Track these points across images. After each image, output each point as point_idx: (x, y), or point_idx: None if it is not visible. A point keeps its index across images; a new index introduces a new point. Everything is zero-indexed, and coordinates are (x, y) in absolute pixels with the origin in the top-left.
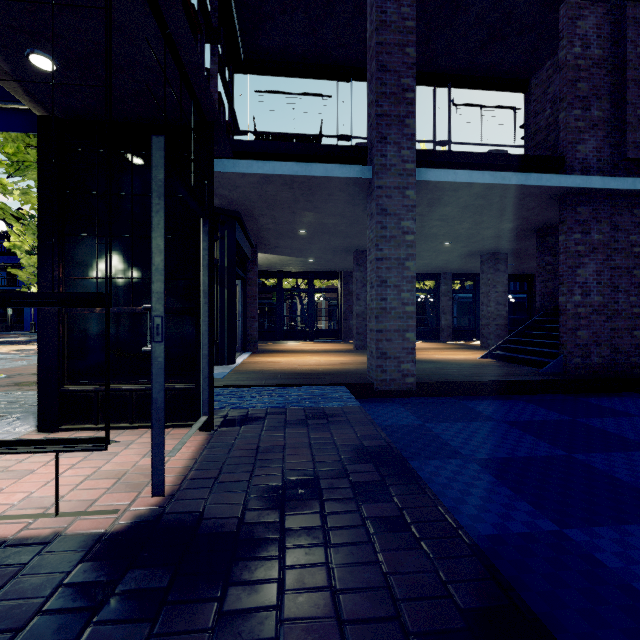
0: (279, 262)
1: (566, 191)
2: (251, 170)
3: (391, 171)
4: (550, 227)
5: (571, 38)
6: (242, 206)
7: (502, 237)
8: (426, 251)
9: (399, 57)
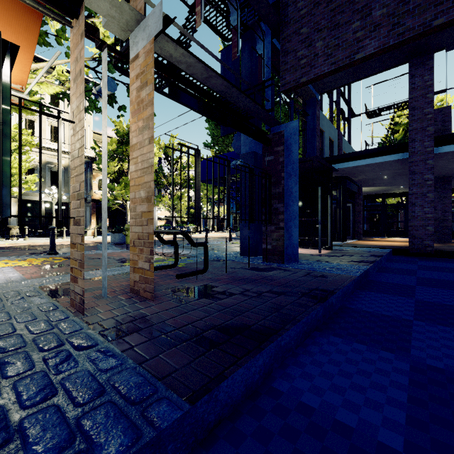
0: (380, 189)
1: None
2: (349, 166)
3: (417, 154)
4: None
5: None
6: (348, 174)
7: None
8: None
9: (422, 101)
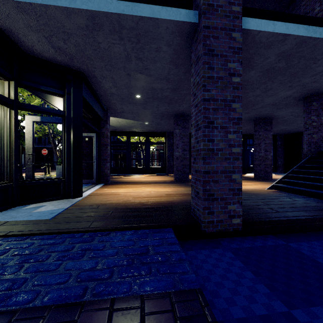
0: (126, 124)
1: None
2: (74, 4)
3: (218, 12)
4: (315, 95)
5: None
6: (83, 65)
7: (276, 105)
8: None
9: None
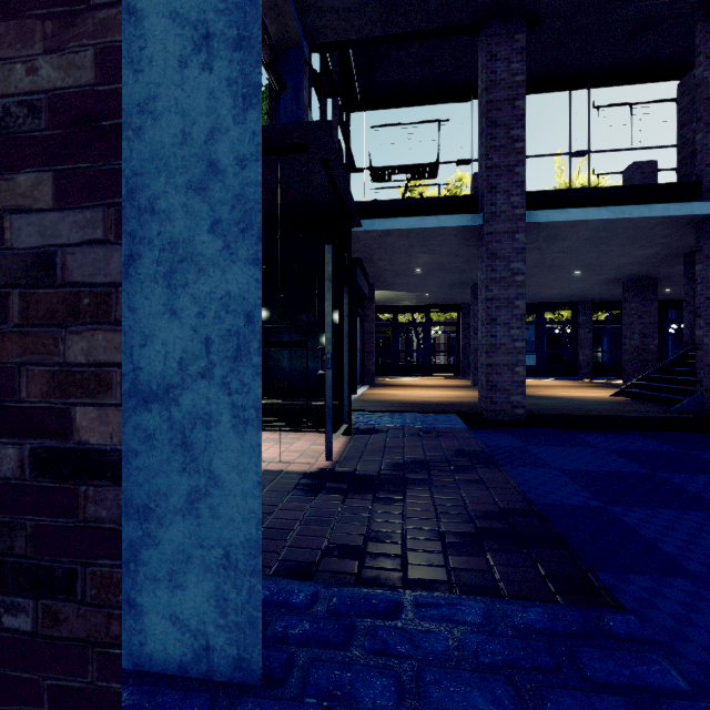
0: (395, 297)
1: (703, 218)
2: (373, 227)
3: (501, 218)
4: None
5: (709, 53)
6: (363, 254)
7: (643, 263)
8: (554, 281)
9: (509, 111)
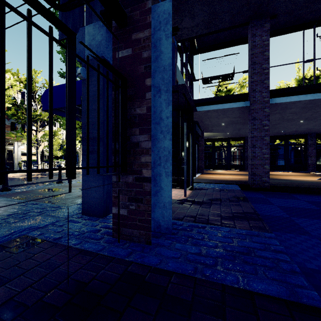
0: (213, 135)
1: None
2: (202, 109)
3: (257, 102)
4: None
5: None
6: (198, 119)
7: None
8: (291, 125)
9: (261, 57)
